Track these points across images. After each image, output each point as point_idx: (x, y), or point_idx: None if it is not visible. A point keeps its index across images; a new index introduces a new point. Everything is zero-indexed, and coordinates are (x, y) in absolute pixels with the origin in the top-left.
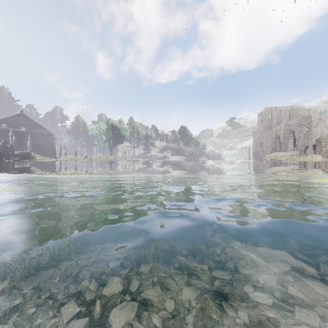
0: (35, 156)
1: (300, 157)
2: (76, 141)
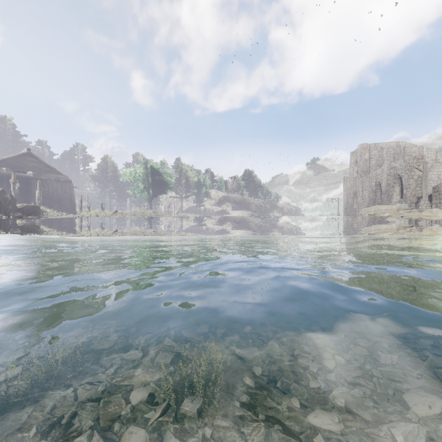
0: (45, 211)
1: (409, 212)
2: (103, 190)
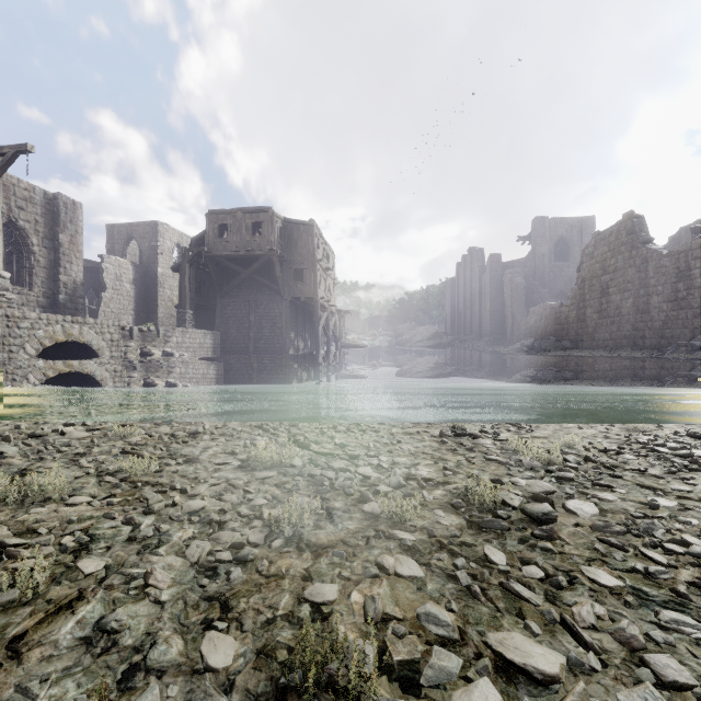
0: None
1: None
2: None
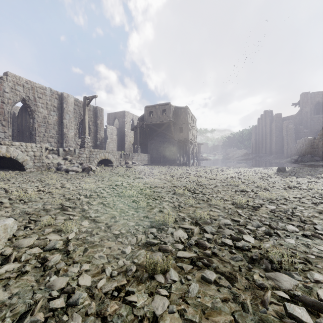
0: None
1: None
2: None
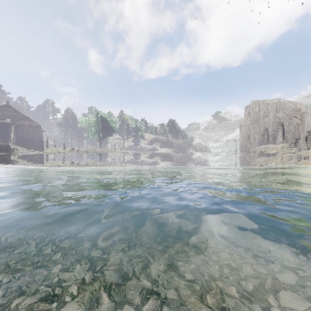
0: (16, 148)
1: (290, 150)
2: (66, 133)
